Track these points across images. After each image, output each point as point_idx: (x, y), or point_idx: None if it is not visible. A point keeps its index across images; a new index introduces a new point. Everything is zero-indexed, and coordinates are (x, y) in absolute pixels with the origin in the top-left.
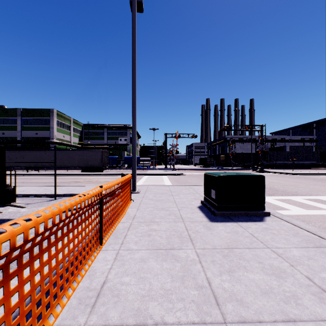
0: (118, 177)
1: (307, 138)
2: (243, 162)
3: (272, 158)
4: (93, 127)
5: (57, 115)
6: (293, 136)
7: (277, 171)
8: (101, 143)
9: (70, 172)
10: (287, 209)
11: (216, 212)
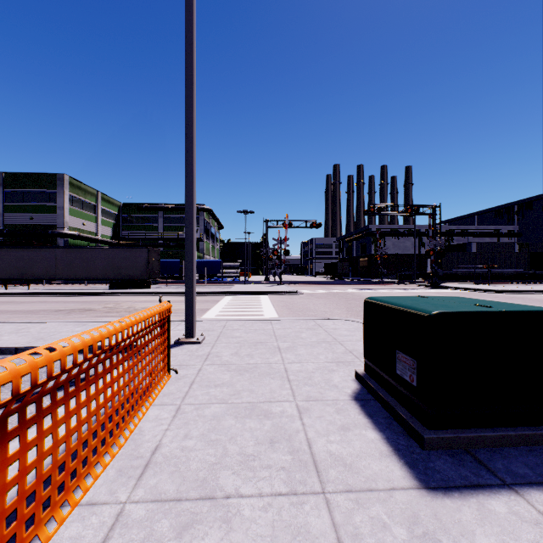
0: (175, 299)
1: (505, 230)
2: (399, 270)
3: (450, 263)
4: (138, 208)
5: (71, 186)
6: (482, 227)
7: (462, 286)
8: (153, 237)
9: (85, 290)
10: None
11: (426, 436)
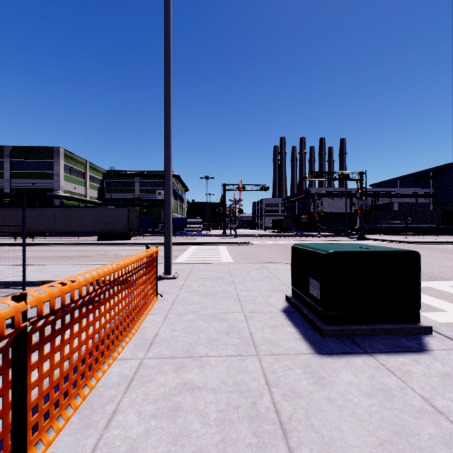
0: None
1: (422, 192)
2: (334, 225)
3: (375, 219)
4: (119, 174)
5: (65, 157)
6: (402, 189)
7: (384, 238)
8: (131, 198)
9: (79, 241)
10: (438, 309)
11: (323, 328)
